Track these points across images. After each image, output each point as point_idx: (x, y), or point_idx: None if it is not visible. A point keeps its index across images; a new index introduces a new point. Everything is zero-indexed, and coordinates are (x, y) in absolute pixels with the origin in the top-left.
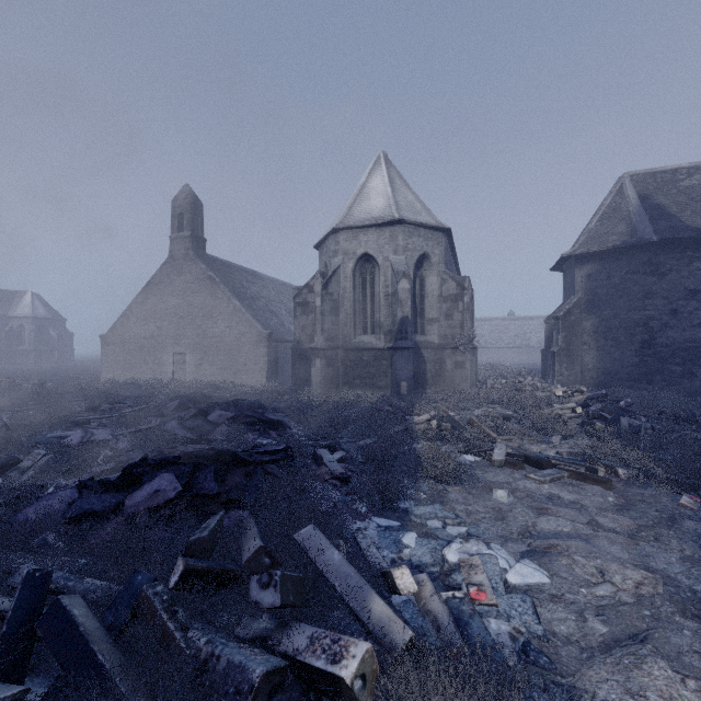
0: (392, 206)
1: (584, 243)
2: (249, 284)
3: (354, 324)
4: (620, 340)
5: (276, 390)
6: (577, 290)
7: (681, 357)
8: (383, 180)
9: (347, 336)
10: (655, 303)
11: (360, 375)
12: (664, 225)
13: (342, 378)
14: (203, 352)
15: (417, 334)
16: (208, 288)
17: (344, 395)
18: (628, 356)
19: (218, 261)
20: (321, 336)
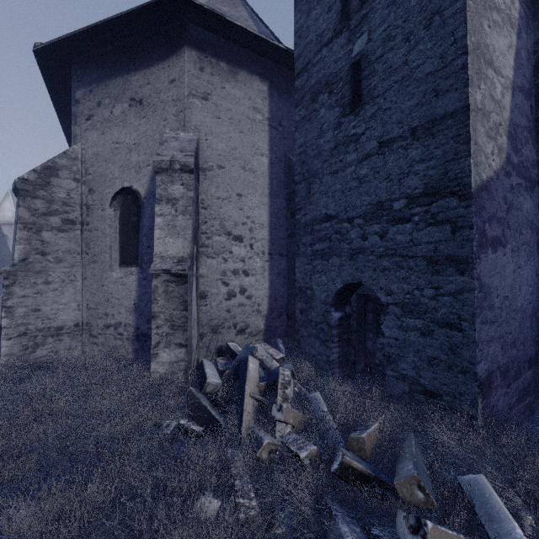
0: None
1: None
2: None
3: None
4: None
5: None
6: None
7: None
8: (11, 204)
9: None
10: None
11: None
12: None
13: None
14: None
15: None
16: None
17: None
18: None
19: None
20: None
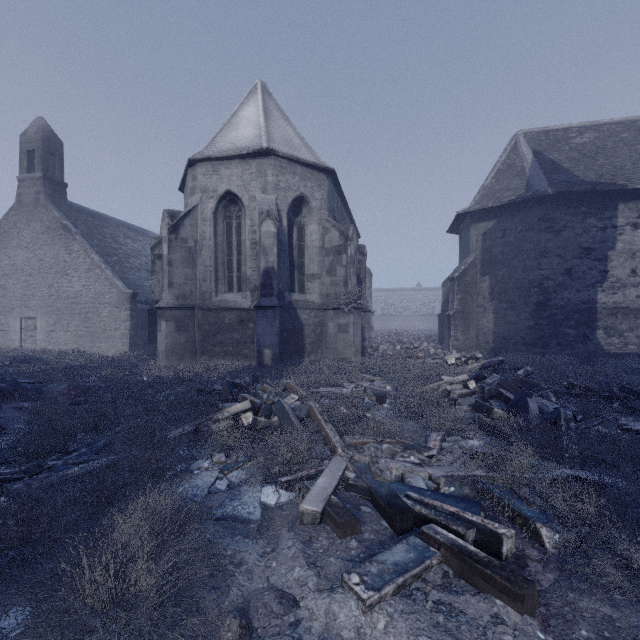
0: (262, 136)
1: (479, 200)
2: (127, 240)
3: (215, 279)
4: (515, 301)
5: (121, 361)
6: (473, 250)
7: (576, 319)
8: (257, 109)
9: (206, 294)
10: (550, 262)
11: (222, 341)
12: (559, 178)
13: (199, 345)
14: (56, 315)
15: (295, 292)
16: (62, 240)
17: (192, 368)
18: (523, 319)
19: (88, 212)
20: (168, 293)
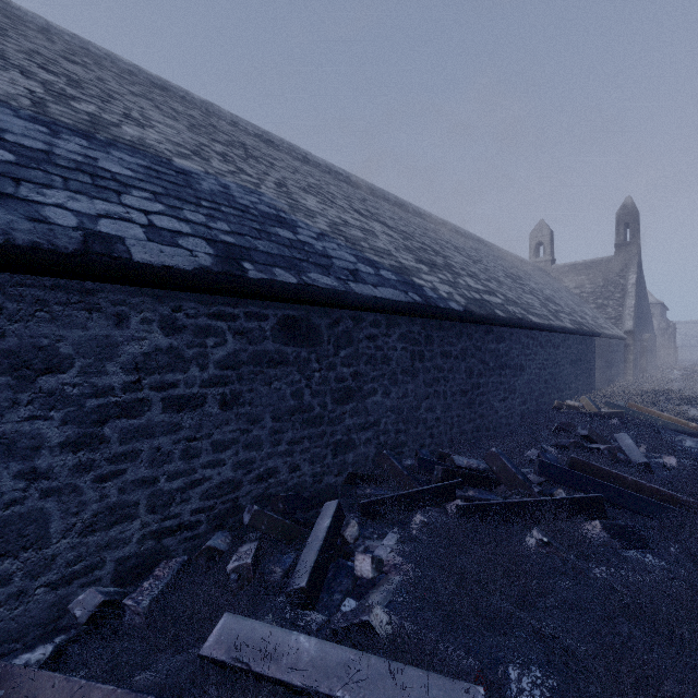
0: None
1: None
2: None
3: None
4: None
5: None
6: None
7: None
8: None
9: None
10: None
11: None
12: None
13: None
14: None
15: None
16: None
17: None
18: None
19: None
20: None
